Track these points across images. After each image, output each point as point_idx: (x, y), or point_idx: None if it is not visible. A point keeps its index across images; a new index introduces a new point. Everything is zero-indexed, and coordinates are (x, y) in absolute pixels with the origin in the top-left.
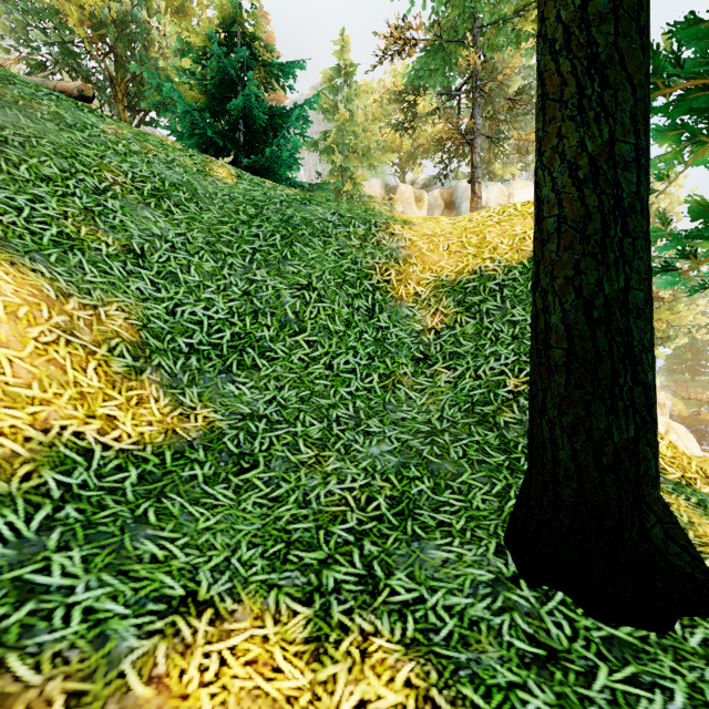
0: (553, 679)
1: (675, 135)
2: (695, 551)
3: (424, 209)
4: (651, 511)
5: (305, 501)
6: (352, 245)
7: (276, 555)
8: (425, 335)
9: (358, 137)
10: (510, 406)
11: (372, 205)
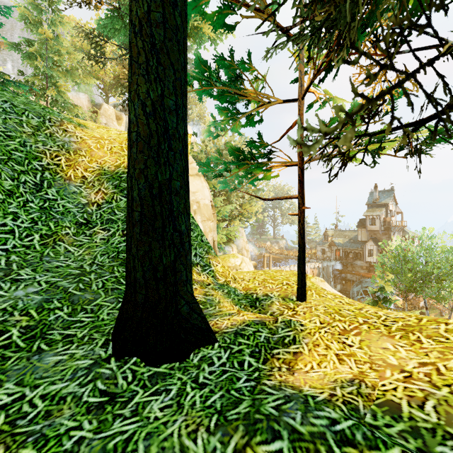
0: (103, 413)
1: (226, 112)
2: (203, 314)
3: (123, 126)
4: (183, 298)
5: None
6: (23, 131)
7: None
8: (90, 206)
9: (62, 55)
10: None
11: (76, 111)
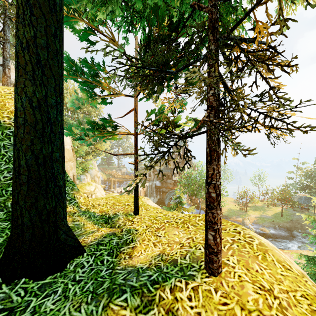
0: None
1: (86, 92)
2: (76, 237)
3: None
4: (61, 229)
5: None
6: None
7: None
8: None
9: None
10: None
11: None
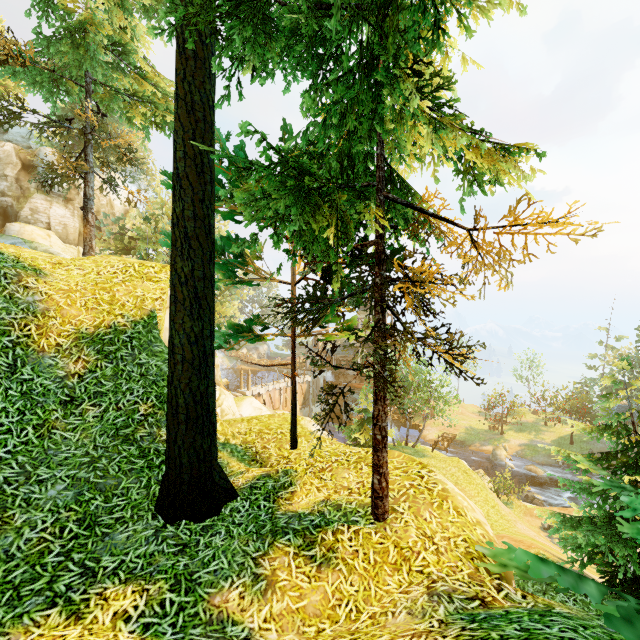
0: (187, 552)
1: (223, 273)
2: (228, 478)
3: None
4: (216, 470)
5: (9, 556)
6: None
7: (11, 599)
8: (70, 379)
9: None
10: (143, 424)
11: None
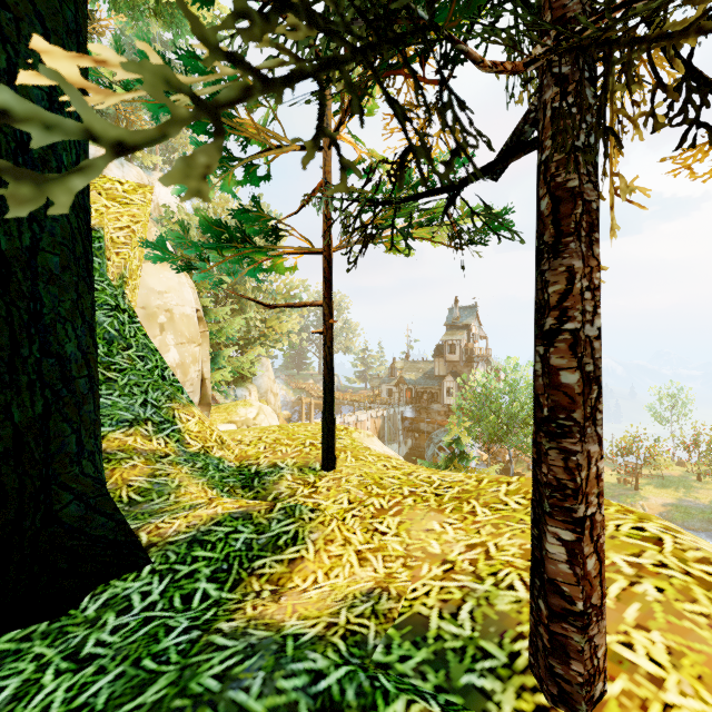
0: None
1: None
2: (121, 515)
3: None
4: (68, 489)
5: None
6: None
7: None
8: None
9: None
10: None
11: None
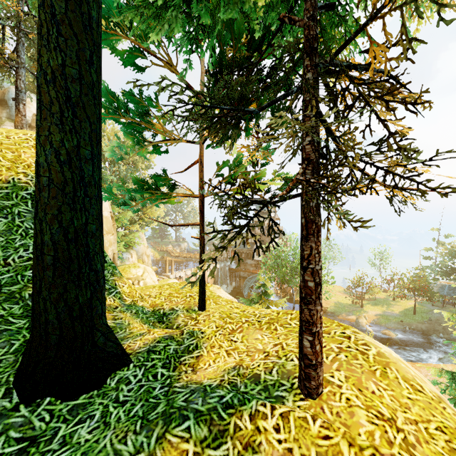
0: (28, 455)
1: (132, 137)
2: (118, 341)
3: None
4: (99, 331)
5: None
6: None
7: None
8: None
9: None
10: None
11: None
